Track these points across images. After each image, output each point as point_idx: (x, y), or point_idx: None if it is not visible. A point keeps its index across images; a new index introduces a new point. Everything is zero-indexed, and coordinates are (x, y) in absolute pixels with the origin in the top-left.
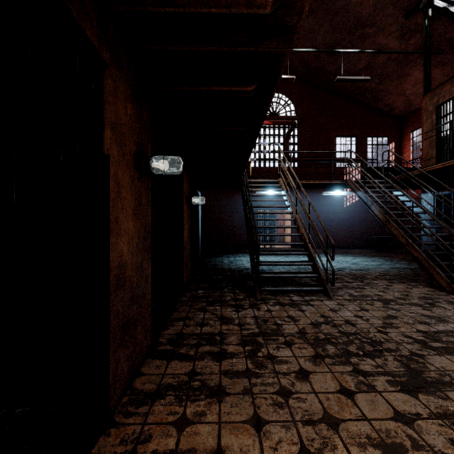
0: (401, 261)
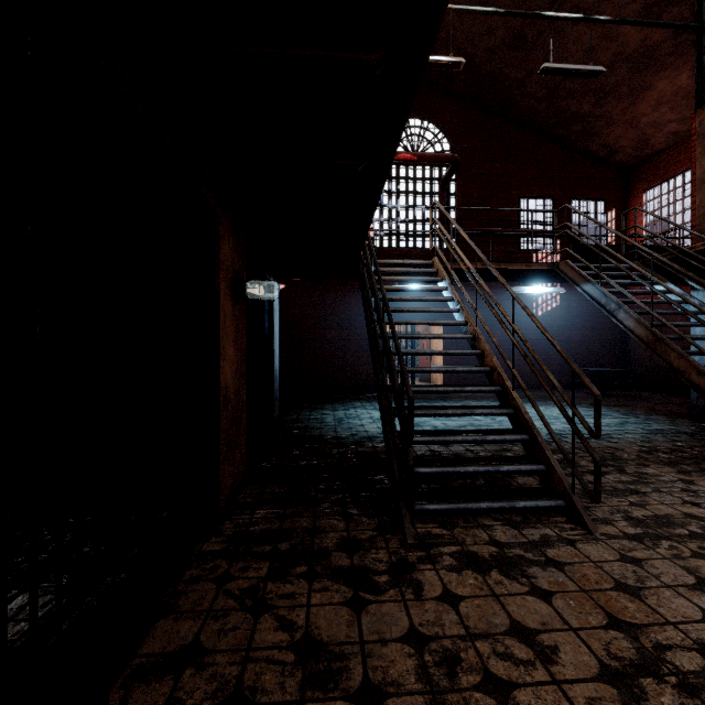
0: (653, 415)
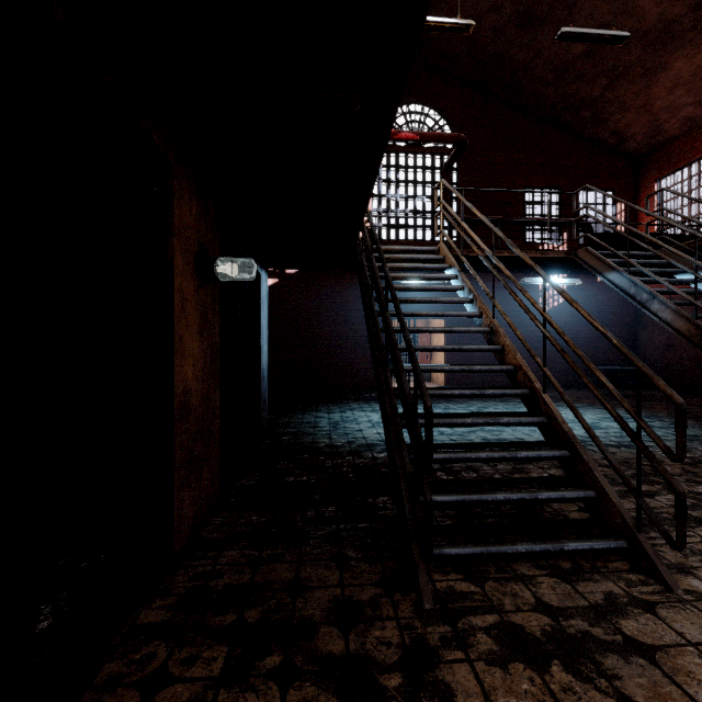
0: None
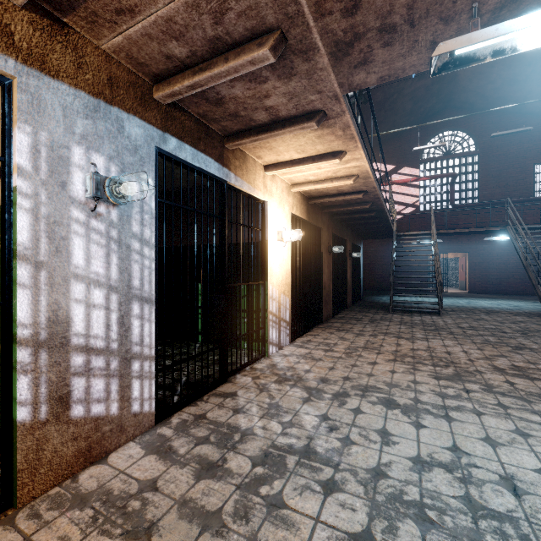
0: None
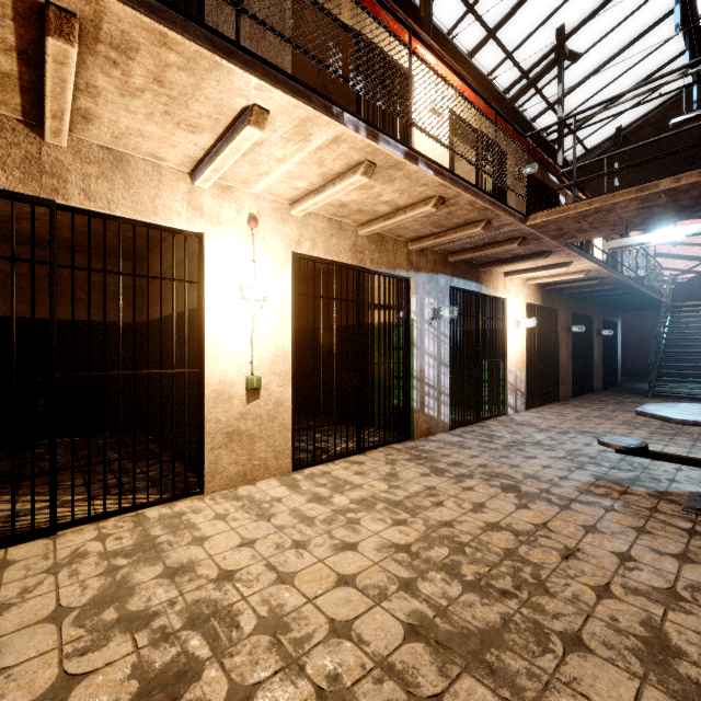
0: None
